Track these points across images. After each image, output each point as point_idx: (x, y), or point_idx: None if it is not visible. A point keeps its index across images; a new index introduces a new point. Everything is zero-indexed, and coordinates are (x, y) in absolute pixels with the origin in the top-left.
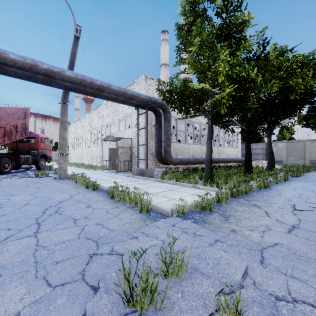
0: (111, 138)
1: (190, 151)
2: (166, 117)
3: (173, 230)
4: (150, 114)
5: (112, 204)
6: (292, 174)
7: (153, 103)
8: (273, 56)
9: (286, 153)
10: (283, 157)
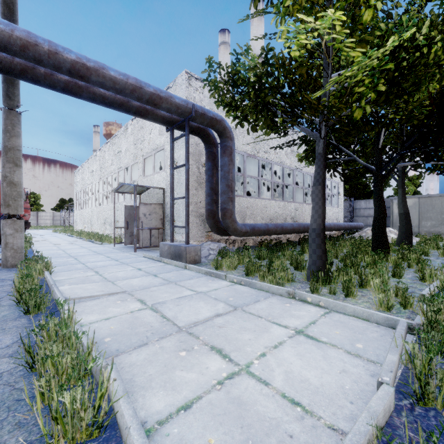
0: (129, 189)
1: (267, 211)
2: (225, 147)
3: None
4: (197, 144)
5: None
6: None
7: (200, 117)
8: None
9: (418, 215)
10: (412, 221)
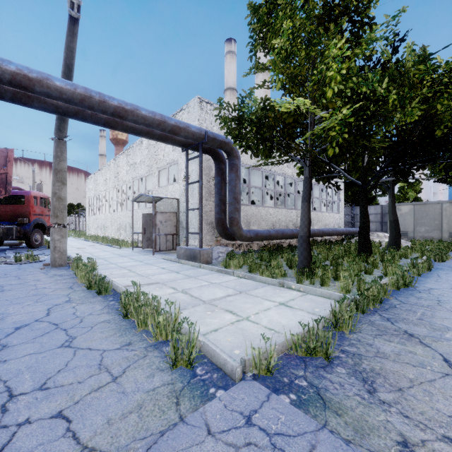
0: (146, 199)
1: (270, 218)
2: (232, 165)
3: (248, 448)
4: (208, 160)
5: (120, 334)
6: (434, 256)
7: (212, 141)
8: (410, 62)
9: (413, 221)
10: (408, 227)
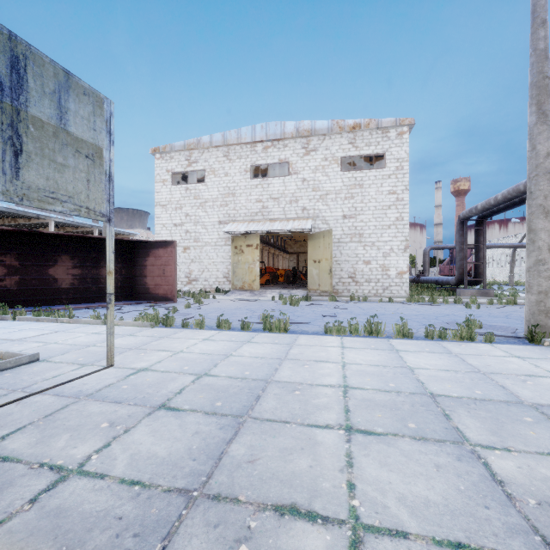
0: None
1: None
2: None
3: None
4: None
5: None
6: None
7: None
8: None
9: None
10: None
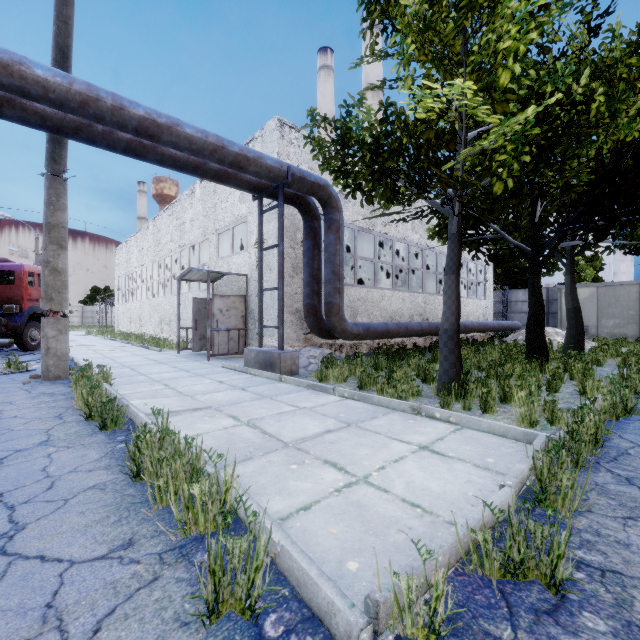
0: (198, 276)
1: (387, 305)
2: (330, 221)
3: None
4: (292, 216)
5: (117, 517)
6: None
7: (298, 182)
8: (617, 51)
9: (596, 311)
10: (588, 319)
